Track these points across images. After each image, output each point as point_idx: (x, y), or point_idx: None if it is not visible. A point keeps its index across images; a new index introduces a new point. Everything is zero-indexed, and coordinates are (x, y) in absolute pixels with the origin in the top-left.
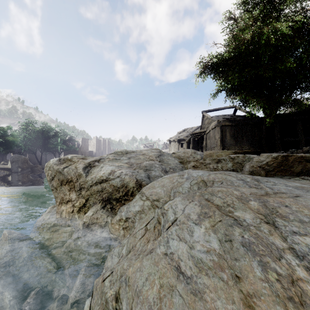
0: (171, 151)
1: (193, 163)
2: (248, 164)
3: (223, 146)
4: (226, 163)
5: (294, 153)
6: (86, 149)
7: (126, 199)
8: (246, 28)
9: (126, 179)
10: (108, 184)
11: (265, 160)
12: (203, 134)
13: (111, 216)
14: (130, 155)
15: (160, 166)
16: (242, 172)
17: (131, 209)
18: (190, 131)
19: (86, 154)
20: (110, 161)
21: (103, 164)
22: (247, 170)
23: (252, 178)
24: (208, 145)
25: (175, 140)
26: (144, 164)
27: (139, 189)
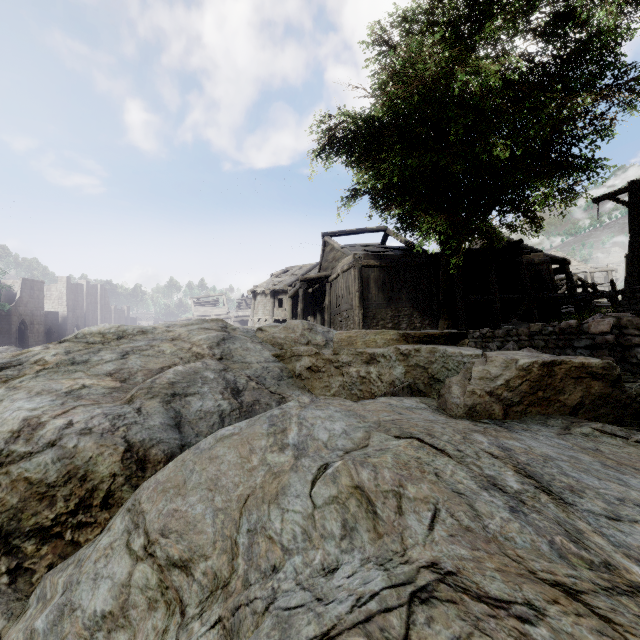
0: (257, 316)
1: (310, 360)
2: (458, 384)
3: (364, 307)
4: (391, 366)
5: (512, 334)
6: (38, 309)
7: (83, 524)
8: (418, 62)
9: (85, 452)
10: (5, 479)
11: (502, 373)
12: (325, 281)
13: (3, 614)
14: (130, 344)
15: (221, 375)
16: (444, 405)
17: (80, 597)
18: (298, 273)
19: (36, 321)
20: (43, 373)
21: (7, 391)
22: (458, 403)
23: (517, 469)
24: (334, 304)
25: (265, 292)
26: (168, 378)
27: (137, 477)
